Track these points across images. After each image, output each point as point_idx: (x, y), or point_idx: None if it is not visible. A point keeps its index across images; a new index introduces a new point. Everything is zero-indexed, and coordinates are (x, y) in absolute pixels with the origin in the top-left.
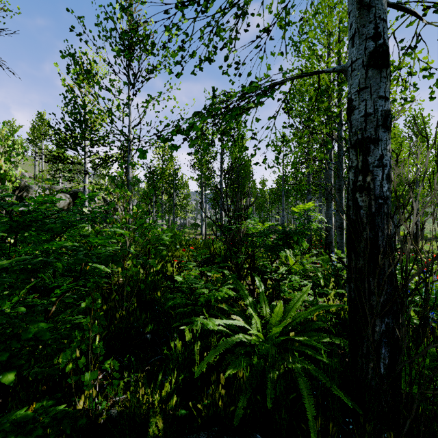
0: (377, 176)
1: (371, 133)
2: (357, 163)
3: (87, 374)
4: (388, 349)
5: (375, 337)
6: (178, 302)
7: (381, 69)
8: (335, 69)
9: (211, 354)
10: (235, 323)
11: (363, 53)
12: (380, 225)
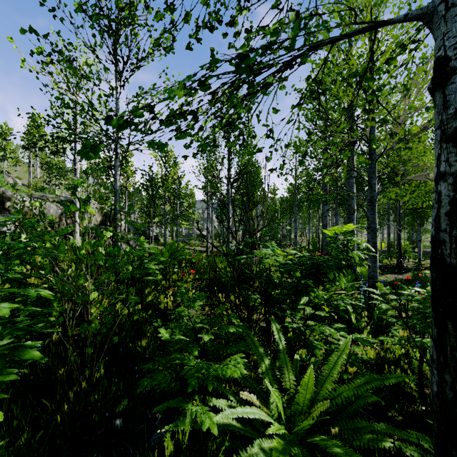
0: None
1: None
2: None
3: None
4: None
5: None
6: (158, 382)
7: None
8: (409, 15)
9: None
10: (246, 414)
11: None
12: None
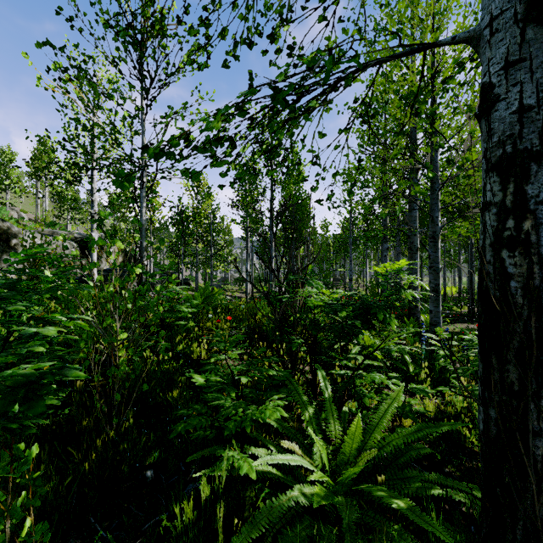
0: None
1: (533, 141)
2: (504, 196)
3: None
4: None
5: (540, 513)
6: (193, 427)
7: None
8: (456, 38)
9: (244, 536)
10: (287, 460)
11: None
12: None
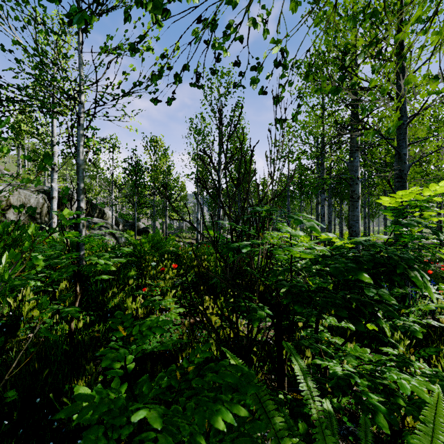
0: None
1: None
2: None
3: None
4: None
5: None
6: None
7: None
8: None
9: None
10: None
11: None
12: None
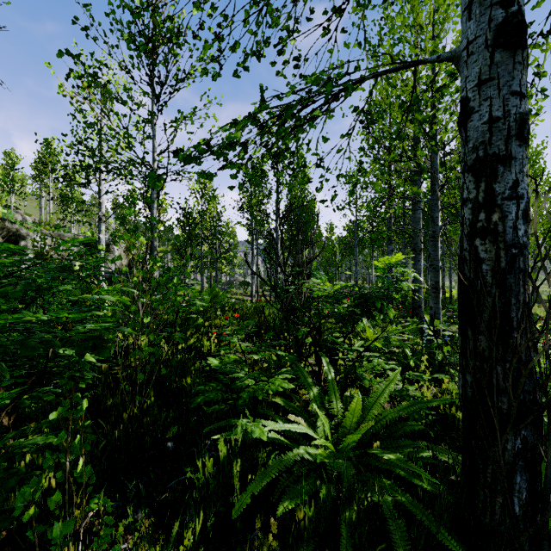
0: (509, 213)
1: (500, 147)
2: (477, 193)
3: (57, 525)
4: (526, 476)
5: (505, 457)
6: (210, 398)
7: (515, 50)
8: (441, 57)
9: (257, 481)
10: (294, 428)
11: (487, 27)
12: (513, 288)
